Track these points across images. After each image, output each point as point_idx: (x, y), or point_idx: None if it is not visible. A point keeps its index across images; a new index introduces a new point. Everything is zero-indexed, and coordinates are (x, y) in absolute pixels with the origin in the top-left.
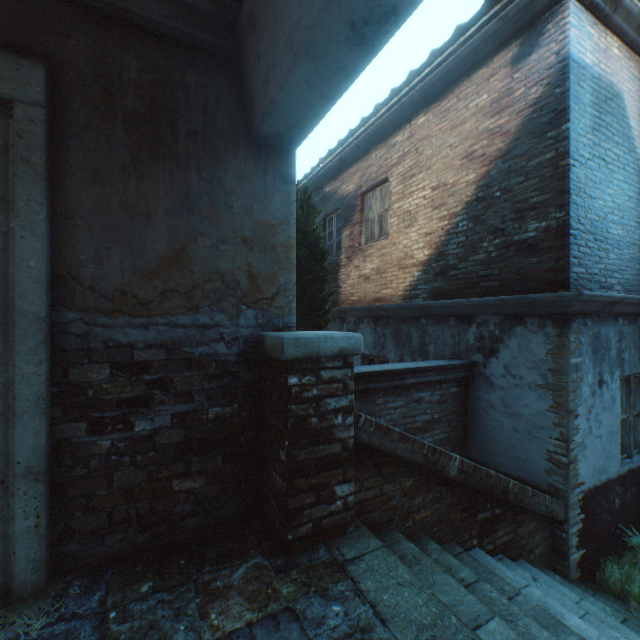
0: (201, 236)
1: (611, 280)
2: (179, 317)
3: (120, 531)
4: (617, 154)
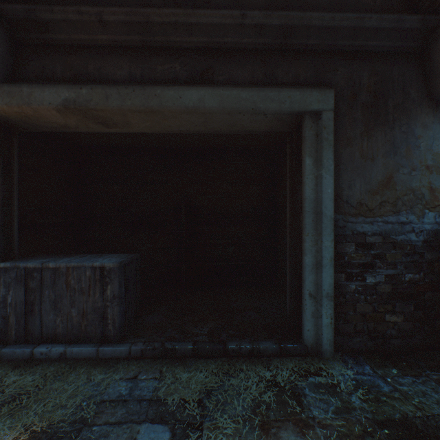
0: (400, 167)
1: None
2: (388, 217)
3: (359, 336)
4: None
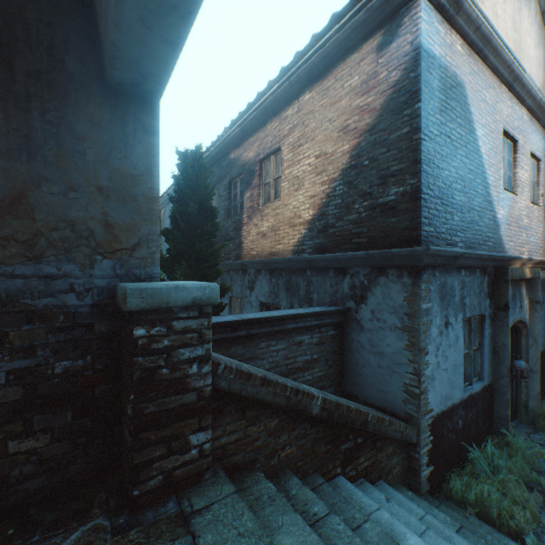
0: (46, 182)
1: (455, 238)
2: (17, 267)
3: None
4: (460, 134)
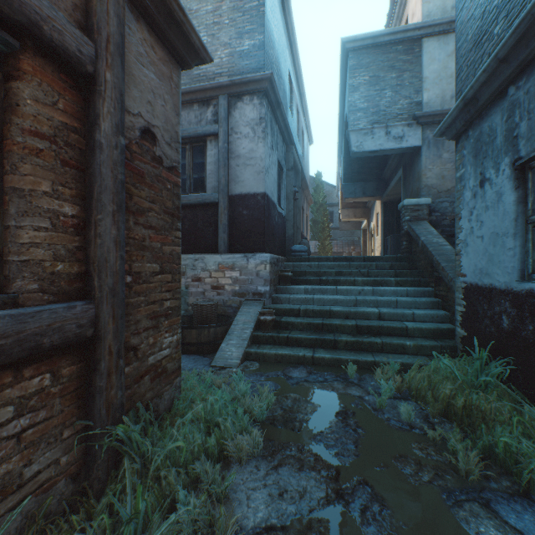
0: (413, 183)
1: None
2: None
3: None
4: None
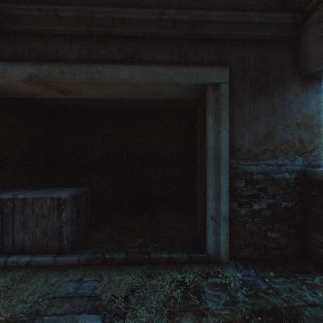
0: (278, 125)
1: None
2: (269, 161)
3: (247, 248)
4: None
